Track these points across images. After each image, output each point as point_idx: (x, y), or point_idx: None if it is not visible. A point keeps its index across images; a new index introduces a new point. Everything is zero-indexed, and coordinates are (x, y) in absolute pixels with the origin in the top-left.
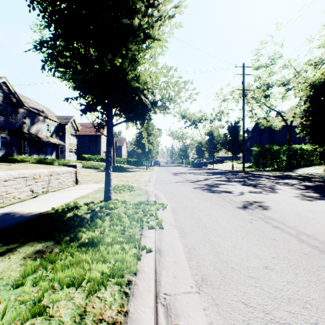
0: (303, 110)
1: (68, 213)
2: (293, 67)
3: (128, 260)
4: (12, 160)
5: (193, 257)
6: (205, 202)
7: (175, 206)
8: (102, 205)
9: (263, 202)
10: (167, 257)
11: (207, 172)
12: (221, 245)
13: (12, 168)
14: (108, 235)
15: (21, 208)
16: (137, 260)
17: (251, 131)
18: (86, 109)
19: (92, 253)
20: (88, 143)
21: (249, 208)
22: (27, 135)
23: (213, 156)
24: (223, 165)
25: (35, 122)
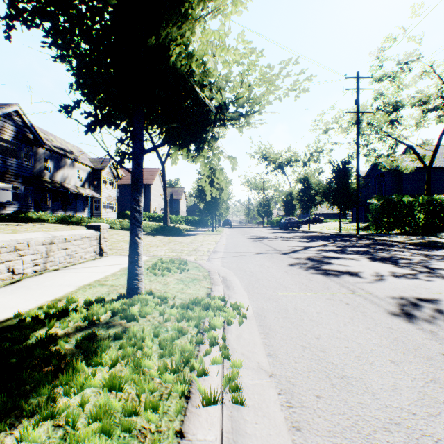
0: None
1: (40, 328)
2: (437, 75)
3: None
4: (25, 219)
5: None
6: (320, 299)
7: (262, 307)
8: (118, 307)
9: (438, 301)
10: None
11: (303, 237)
12: None
13: (19, 230)
14: None
15: None
16: None
17: (364, 176)
18: (95, 123)
19: None
20: None
21: (419, 317)
22: (49, 185)
23: (309, 212)
24: (322, 225)
25: (61, 167)
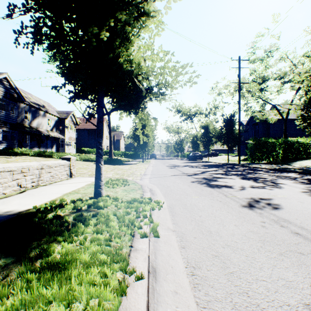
0: (305, 101)
1: (50, 212)
2: (289, 60)
3: (107, 297)
4: (12, 153)
5: (199, 283)
6: (206, 199)
7: (172, 203)
8: (91, 203)
9: (271, 199)
10: (165, 282)
11: (203, 165)
12: (235, 262)
13: (10, 161)
14: (87, 250)
15: (0, 206)
16: (120, 298)
17: (245, 124)
18: (75, 97)
19: (59, 282)
20: (87, 137)
21: (256, 207)
22: (28, 129)
23: (208, 149)
24: (217, 158)
25: (36, 117)
